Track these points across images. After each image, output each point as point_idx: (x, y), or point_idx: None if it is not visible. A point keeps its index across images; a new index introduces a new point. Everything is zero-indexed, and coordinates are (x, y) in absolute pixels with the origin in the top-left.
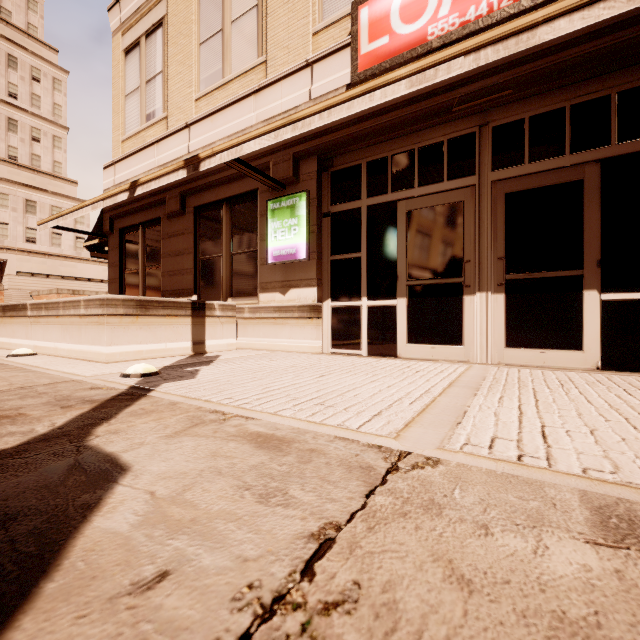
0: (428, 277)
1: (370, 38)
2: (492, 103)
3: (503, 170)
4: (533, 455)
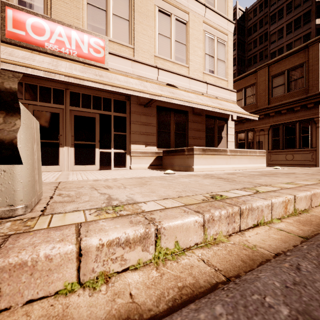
0: (44, 139)
1: (14, 26)
2: (70, 83)
3: (74, 107)
4: (85, 179)
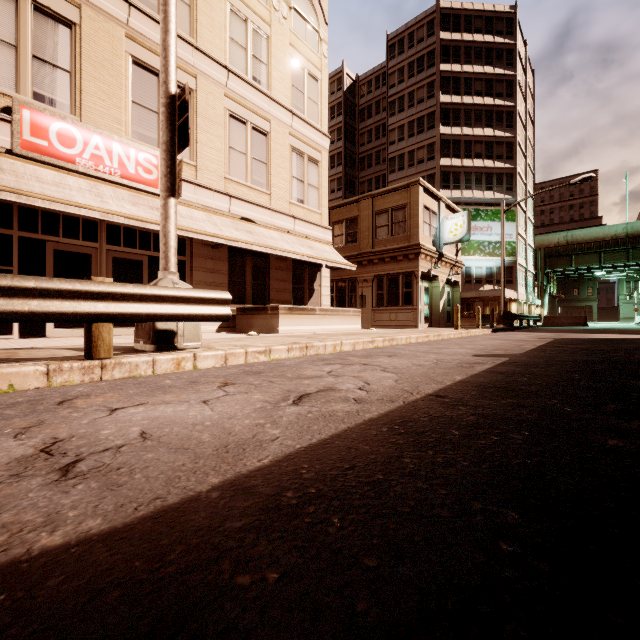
0: None
1: (32, 133)
2: None
3: (112, 246)
4: None
